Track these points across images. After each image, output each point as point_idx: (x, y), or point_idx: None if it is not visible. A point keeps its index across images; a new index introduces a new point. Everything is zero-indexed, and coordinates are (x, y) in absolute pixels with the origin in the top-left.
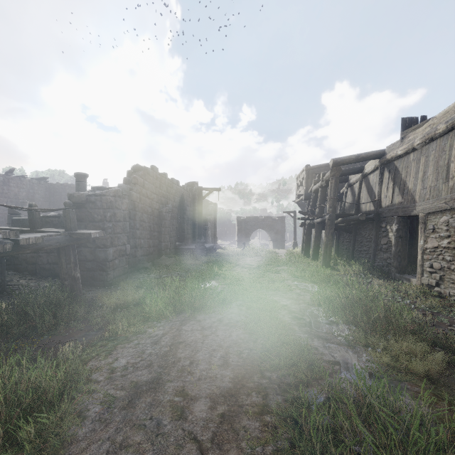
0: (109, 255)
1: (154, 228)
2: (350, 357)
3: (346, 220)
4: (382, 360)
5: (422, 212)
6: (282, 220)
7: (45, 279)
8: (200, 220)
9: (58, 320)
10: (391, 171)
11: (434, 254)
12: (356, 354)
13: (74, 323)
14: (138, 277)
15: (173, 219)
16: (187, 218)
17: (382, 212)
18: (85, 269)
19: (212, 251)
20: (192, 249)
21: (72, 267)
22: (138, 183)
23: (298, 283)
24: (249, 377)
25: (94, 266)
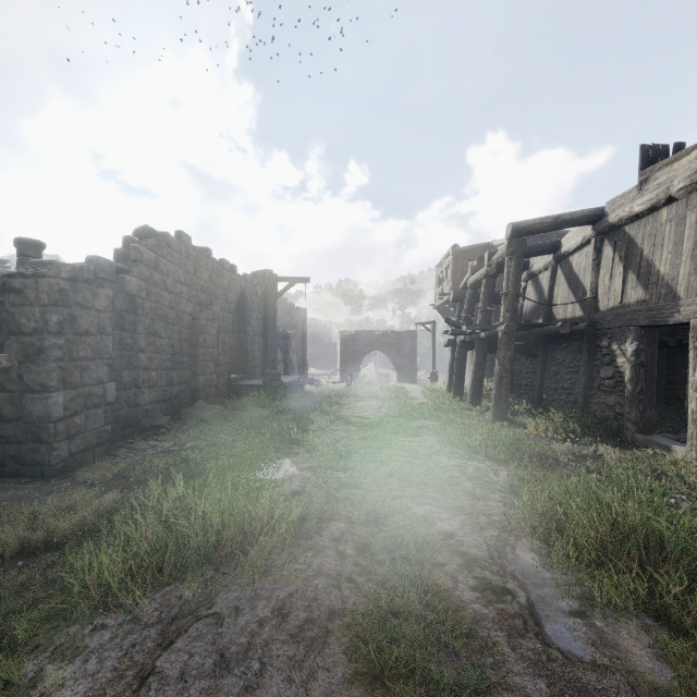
0: (55, 408)
1: (182, 349)
2: None
3: (532, 334)
4: None
5: (696, 316)
6: (412, 337)
7: None
8: (273, 335)
9: None
10: (618, 245)
11: None
12: None
13: None
14: (135, 449)
15: (225, 333)
16: (252, 332)
17: (601, 320)
18: None
19: (295, 389)
20: (259, 387)
21: None
22: (144, 261)
23: (463, 461)
24: None
25: (21, 433)
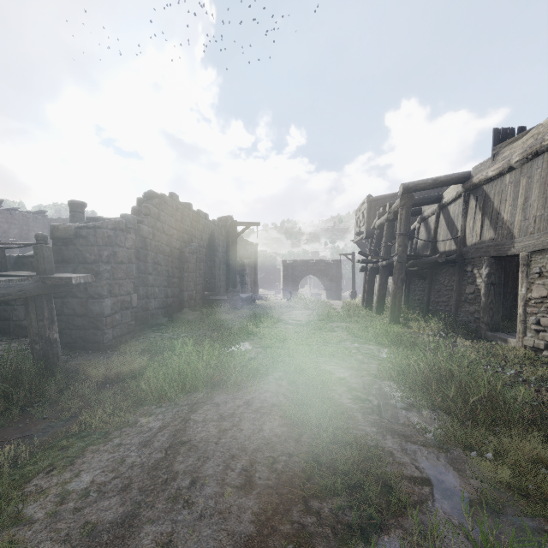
0: (106, 308)
1: (174, 273)
2: (446, 471)
3: (420, 262)
4: (496, 473)
5: (524, 250)
6: (338, 265)
7: (21, 340)
8: (234, 263)
9: (8, 404)
10: (479, 199)
11: (541, 306)
12: (454, 464)
13: (36, 407)
14: (149, 337)
15: (200, 262)
16: (219, 261)
17: (467, 252)
18: (74, 327)
19: (250, 302)
20: (224, 300)
21: (46, 325)
22: (151, 214)
23: (360, 345)
24: (284, 511)
25: (86, 323)
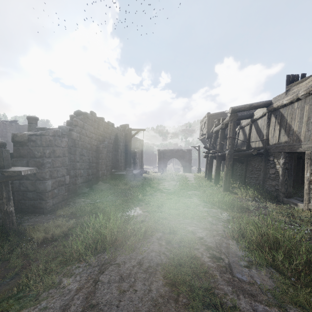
0: (48, 186)
1: (93, 160)
2: None
3: (241, 154)
4: None
5: (308, 149)
6: (189, 152)
7: None
8: (130, 153)
9: None
10: (277, 117)
11: None
12: None
13: None
14: (76, 202)
15: (109, 152)
16: (120, 151)
17: (270, 149)
18: (27, 199)
19: (139, 175)
20: (123, 175)
21: (5, 202)
22: (78, 125)
23: (209, 209)
24: None
25: (35, 196)
